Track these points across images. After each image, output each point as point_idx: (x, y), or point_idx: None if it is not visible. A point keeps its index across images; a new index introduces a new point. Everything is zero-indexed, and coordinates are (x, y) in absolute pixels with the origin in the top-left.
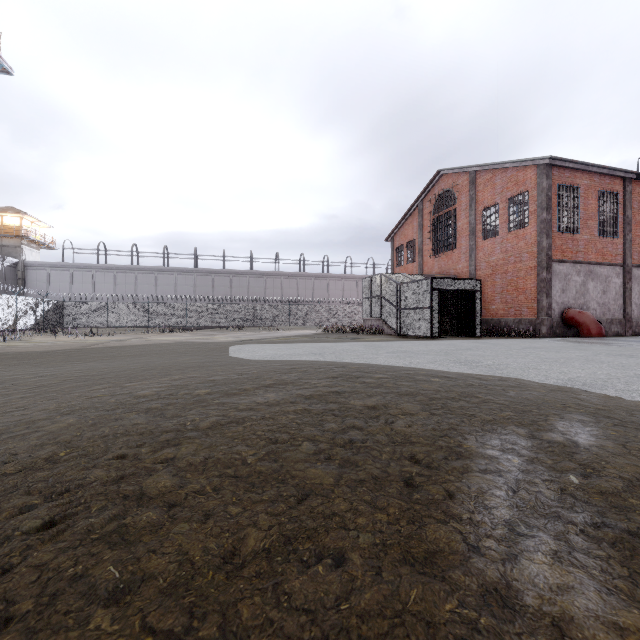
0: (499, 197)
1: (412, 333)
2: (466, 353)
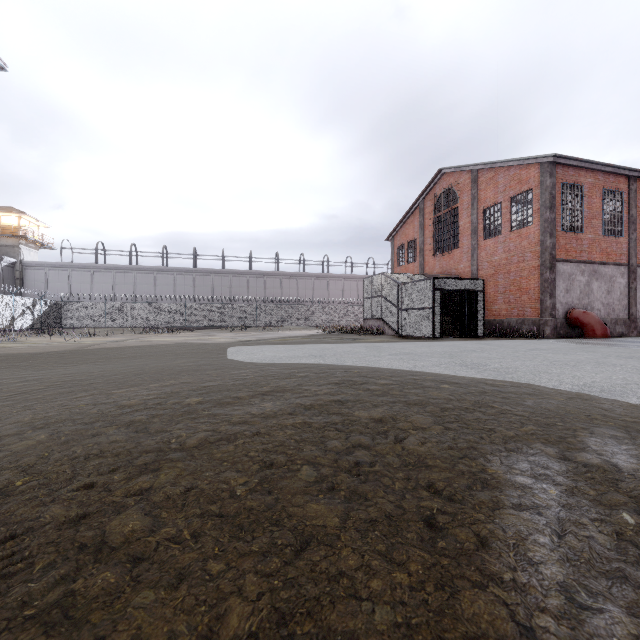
0: (502, 196)
1: (414, 334)
2: (471, 355)
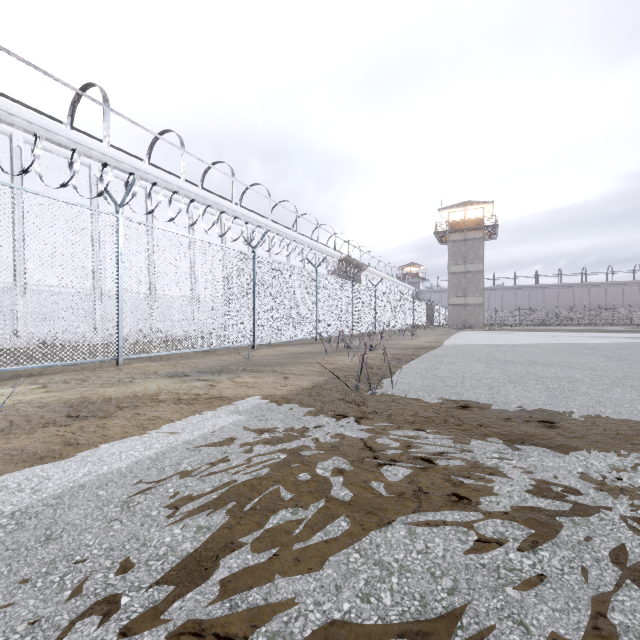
0: None
1: None
2: None
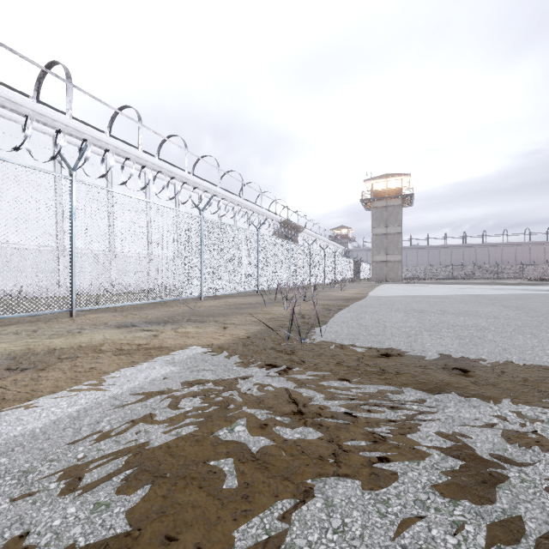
0: None
1: None
2: None
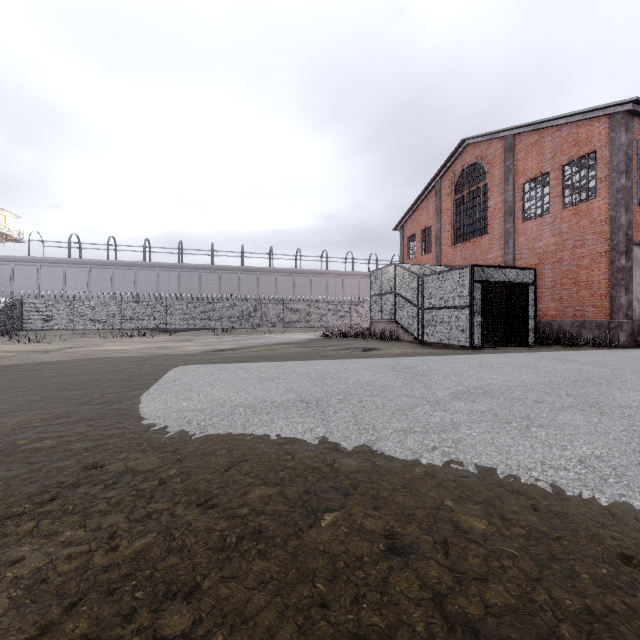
0: (549, 164)
1: (441, 340)
2: (622, 399)
